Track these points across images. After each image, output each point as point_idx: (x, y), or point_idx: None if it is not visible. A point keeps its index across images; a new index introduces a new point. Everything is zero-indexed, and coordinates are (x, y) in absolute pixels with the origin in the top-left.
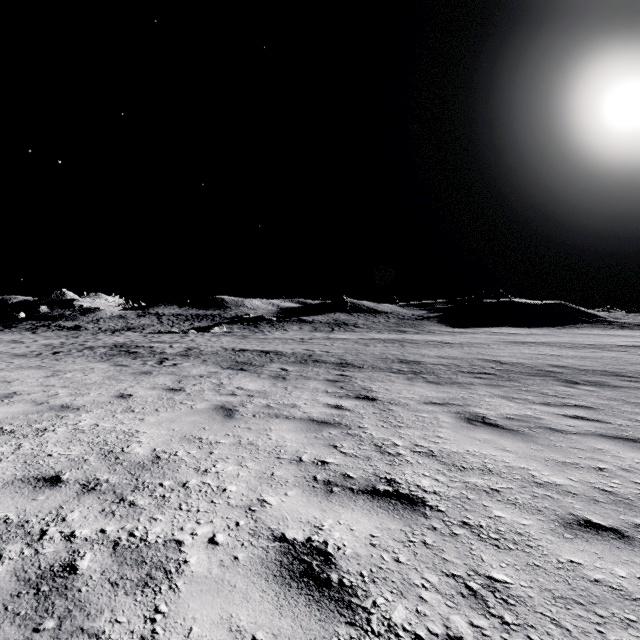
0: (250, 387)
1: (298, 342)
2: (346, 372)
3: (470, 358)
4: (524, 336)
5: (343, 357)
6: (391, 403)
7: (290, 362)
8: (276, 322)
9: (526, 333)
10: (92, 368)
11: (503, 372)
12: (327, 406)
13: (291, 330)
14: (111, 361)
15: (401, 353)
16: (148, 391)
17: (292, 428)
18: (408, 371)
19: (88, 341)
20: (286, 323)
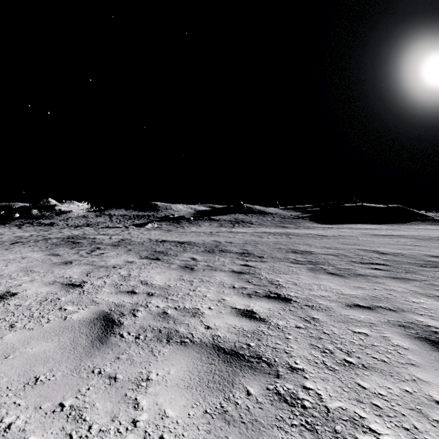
0: (155, 281)
1: (208, 235)
2: (249, 262)
3: (351, 248)
4: (378, 230)
5: (244, 247)
6: (310, 306)
7: (200, 252)
8: (193, 220)
9: (377, 228)
10: (24, 257)
11: (393, 262)
12: (236, 313)
13: (203, 226)
14: (51, 250)
15: (291, 244)
16: (41, 288)
17: (184, 375)
18: (305, 261)
19: (52, 234)
20: (200, 221)
